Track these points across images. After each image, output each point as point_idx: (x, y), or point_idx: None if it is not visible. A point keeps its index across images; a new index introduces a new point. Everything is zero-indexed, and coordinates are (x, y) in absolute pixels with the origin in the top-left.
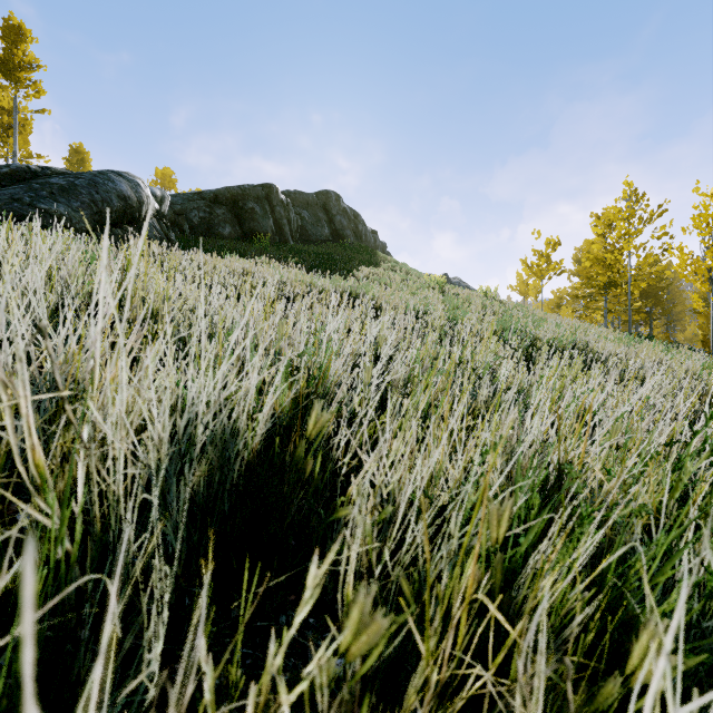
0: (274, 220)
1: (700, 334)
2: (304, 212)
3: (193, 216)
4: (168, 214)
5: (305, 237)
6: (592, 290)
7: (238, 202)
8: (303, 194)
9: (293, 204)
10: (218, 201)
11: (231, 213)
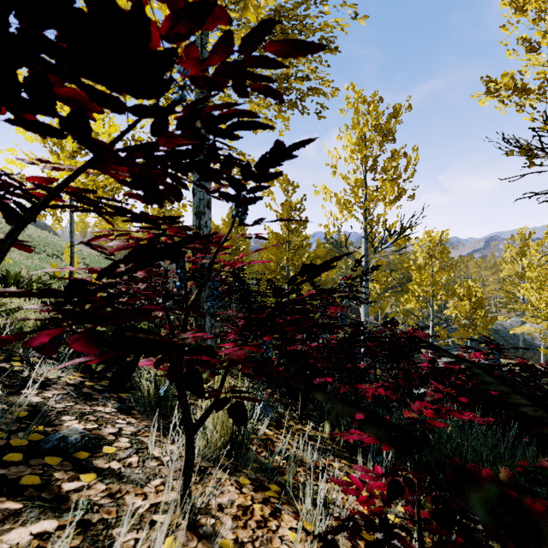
0: None
1: None
2: None
3: None
4: None
5: None
6: None
7: None
8: None
9: None
10: None
11: None
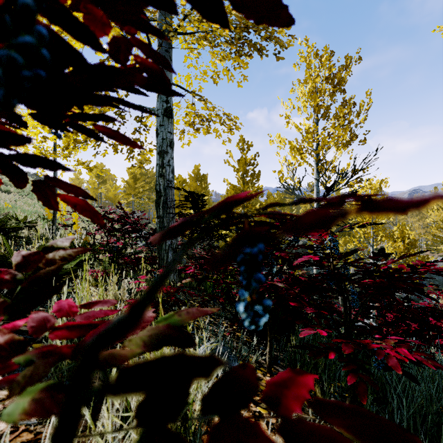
0: None
1: None
2: None
3: None
4: None
5: None
6: None
7: None
8: None
9: None
10: None
11: None
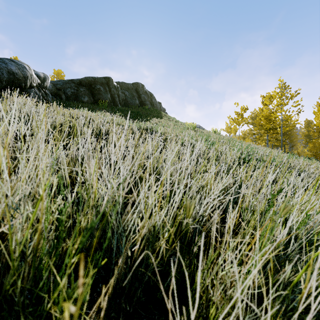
0: (111, 94)
1: (305, 151)
2: (126, 92)
3: (67, 91)
4: (53, 89)
5: (127, 104)
6: (261, 131)
7: (92, 85)
8: (126, 83)
9: (121, 88)
10: (81, 84)
11: (88, 90)
